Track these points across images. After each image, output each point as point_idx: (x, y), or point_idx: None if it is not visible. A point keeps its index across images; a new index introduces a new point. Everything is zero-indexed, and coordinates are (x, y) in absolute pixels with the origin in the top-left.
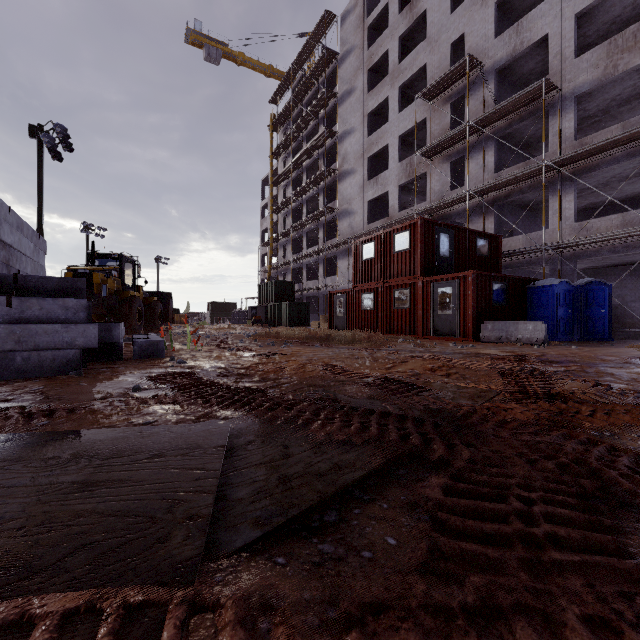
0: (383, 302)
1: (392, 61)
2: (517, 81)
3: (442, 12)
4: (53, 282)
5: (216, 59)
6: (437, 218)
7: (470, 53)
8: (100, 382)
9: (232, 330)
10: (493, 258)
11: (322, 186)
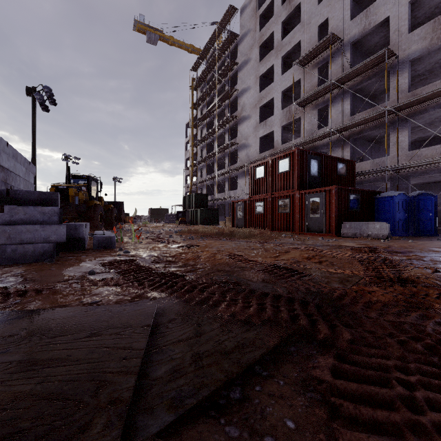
0: (270, 208)
1: (276, 39)
2: (366, 51)
3: (312, 3)
4: (35, 195)
5: (154, 41)
6: (308, 149)
7: (332, 32)
8: (66, 267)
9: (165, 228)
10: (349, 177)
11: (227, 127)
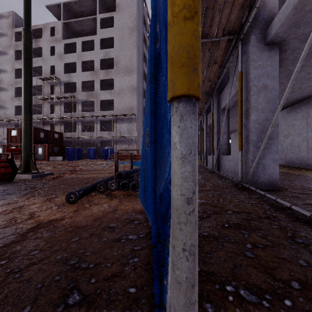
0: None
1: None
2: (72, 86)
3: (48, 53)
4: None
5: None
6: (46, 121)
7: (57, 73)
8: None
9: None
10: (60, 139)
11: None
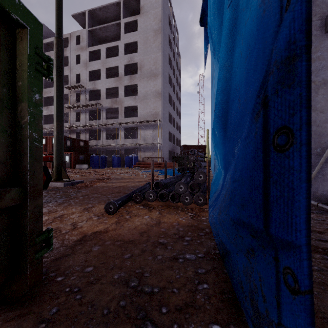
0: None
1: None
2: (97, 94)
3: (74, 61)
4: None
5: None
6: (72, 129)
7: (82, 81)
8: None
9: None
10: (85, 147)
11: None
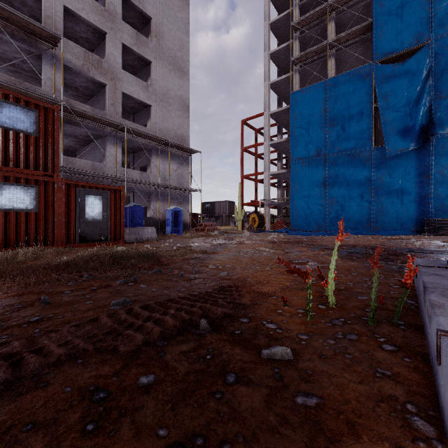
0: None
1: None
2: None
3: None
4: None
5: None
6: None
7: None
8: None
9: None
10: None
11: None
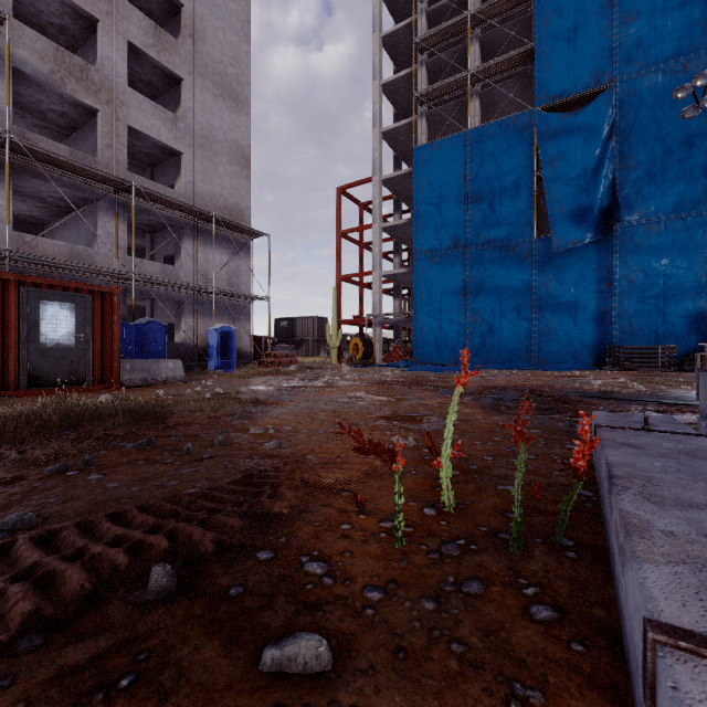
0: None
1: None
2: None
3: None
4: None
5: None
6: None
7: None
8: None
9: None
10: None
11: None
